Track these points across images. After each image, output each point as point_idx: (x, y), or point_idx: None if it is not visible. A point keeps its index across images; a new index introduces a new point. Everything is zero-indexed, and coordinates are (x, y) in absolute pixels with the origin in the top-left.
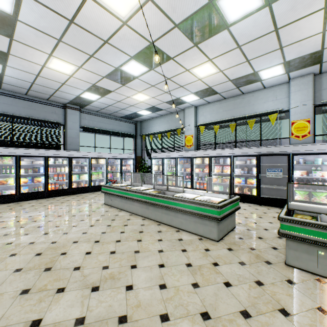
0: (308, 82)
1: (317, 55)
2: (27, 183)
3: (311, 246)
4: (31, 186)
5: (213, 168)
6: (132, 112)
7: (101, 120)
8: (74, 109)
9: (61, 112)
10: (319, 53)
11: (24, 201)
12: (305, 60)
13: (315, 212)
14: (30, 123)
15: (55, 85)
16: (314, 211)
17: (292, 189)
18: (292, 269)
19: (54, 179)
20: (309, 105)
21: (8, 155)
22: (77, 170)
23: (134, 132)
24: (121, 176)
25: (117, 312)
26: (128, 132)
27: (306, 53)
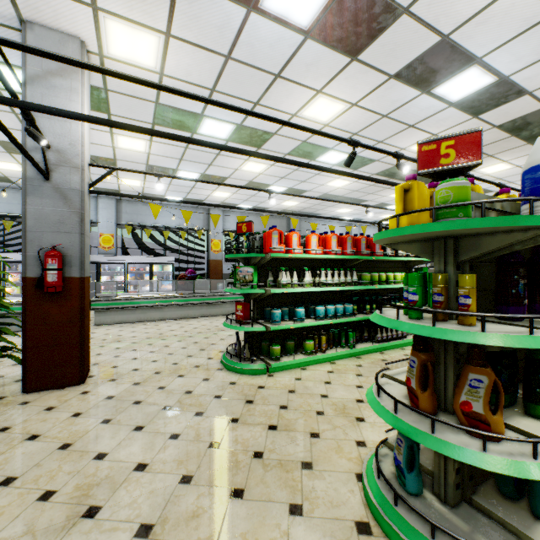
0: (113, 204)
1: (117, 191)
2: None
3: (107, 311)
4: None
5: (6, 276)
6: None
7: None
8: None
9: None
10: (118, 191)
11: None
12: (110, 191)
13: (110, 296)
14: None
15: None
16: (109, 296)
17: (100, 292)
18: (98, 326)
19: None
20: (114, 223)
21: None
22: None
23: None
24: None
25: (5, 353)
26: None
27: (110, 188)
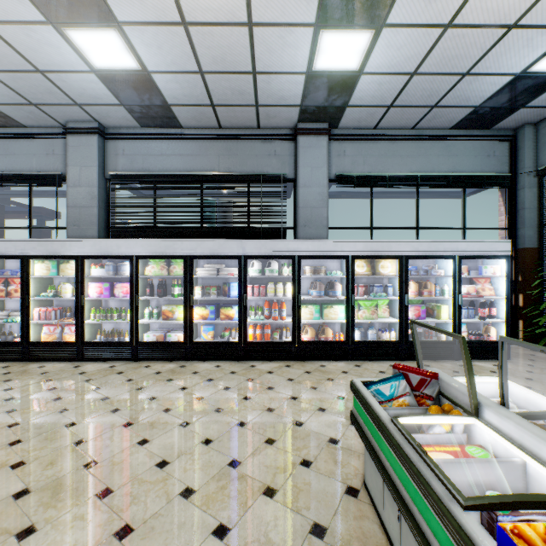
0: None
1: None
2: (208, 320)
3: None
4: (224, 325)
5: None
6: (502, 80)
7: (389, 150)
8: (315, 132)
9: (287, 150)
10: None
11: (198, 361)
12: None
13: None
14: (226, 187)
15: (240, 49)
16: None
17: None
18: None
19: (265, 312)
20: None
21: (172, 255)
22: (314, 294)
23: (503, 167)
24: (457, 318)
25: None
26: (481, 170)
27: None
